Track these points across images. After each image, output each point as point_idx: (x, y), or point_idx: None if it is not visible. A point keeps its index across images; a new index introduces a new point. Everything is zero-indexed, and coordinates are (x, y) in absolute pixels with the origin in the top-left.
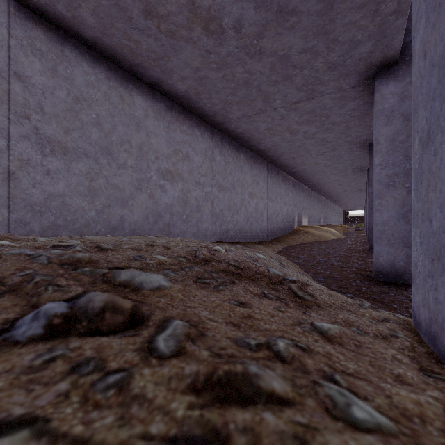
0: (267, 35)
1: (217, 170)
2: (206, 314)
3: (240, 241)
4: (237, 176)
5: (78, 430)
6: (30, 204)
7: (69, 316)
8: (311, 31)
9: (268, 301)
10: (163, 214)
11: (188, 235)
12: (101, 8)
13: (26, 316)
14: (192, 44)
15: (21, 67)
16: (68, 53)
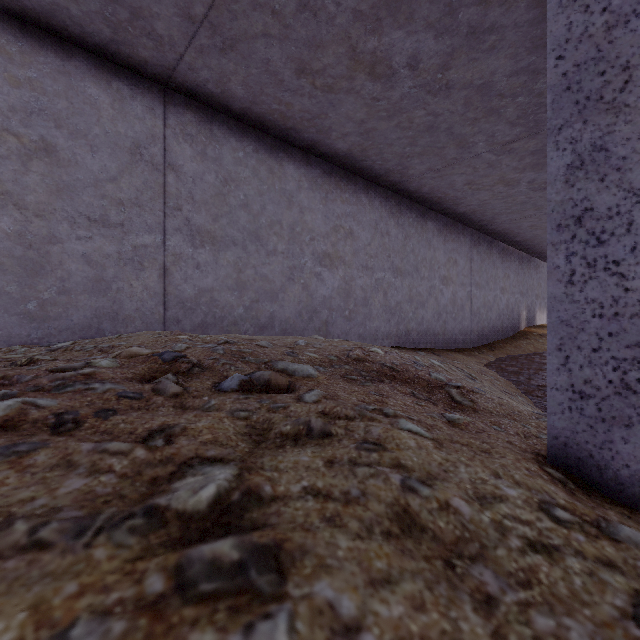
0: (455, 64)
1: (393, 248)
2: (344, 394)
3: (426, 347)
4: (422, 255)
5: (268, 415)
6: (182, 300)
7: (250, 382)
8: (523, 46)
9: (412, 398)
10: (319, 310)
11: (352, 337)
12: (251, 78)
13: (226, 380)
14: (354, 95)
15: (174, 156)
16: (216, 131)
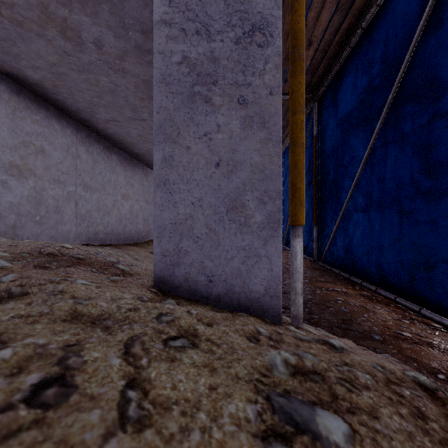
0: (128, 60)
1: (84, 169)
2: (37, 275)
3: (111, 243)
4: (108, 177)
5: None
6: None
7: None
8: None
9: (91, 273)
10: (5, 215)
11: (44, 238)
12: None
13: None
14: (46, 40)
15: None
16: None
